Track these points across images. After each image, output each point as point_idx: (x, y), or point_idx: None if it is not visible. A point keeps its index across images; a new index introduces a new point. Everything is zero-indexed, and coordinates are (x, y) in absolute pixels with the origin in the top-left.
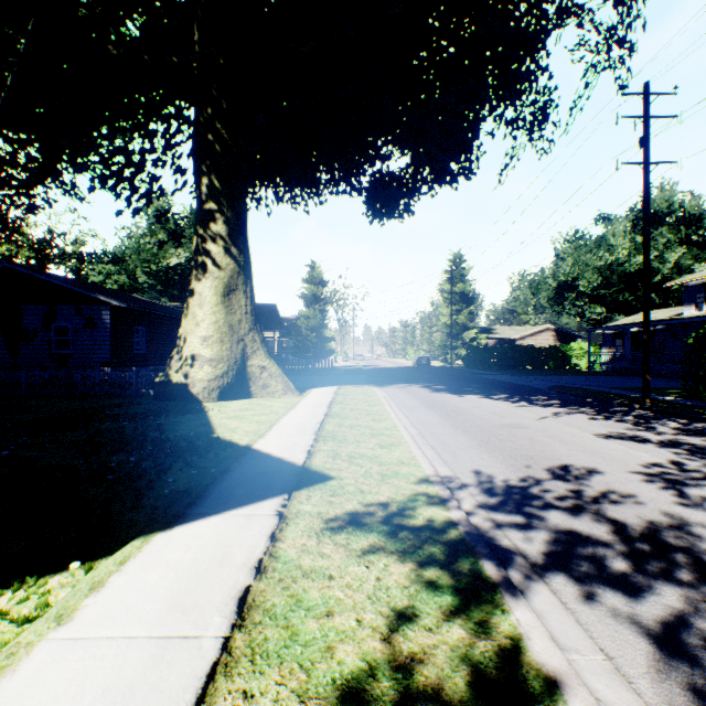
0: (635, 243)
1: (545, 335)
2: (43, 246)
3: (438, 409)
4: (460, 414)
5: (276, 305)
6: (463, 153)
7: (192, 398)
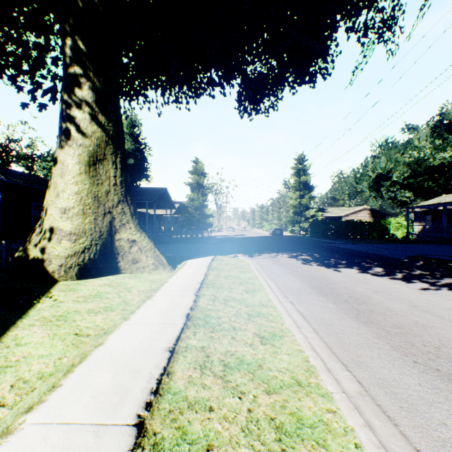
0: (434, 145)
1: (363, 213)
2: (2, 149)
3: (334, 297)
4: (372, 309)
5: (166, 188)
6: (322, 54)
7: (47, 277)
